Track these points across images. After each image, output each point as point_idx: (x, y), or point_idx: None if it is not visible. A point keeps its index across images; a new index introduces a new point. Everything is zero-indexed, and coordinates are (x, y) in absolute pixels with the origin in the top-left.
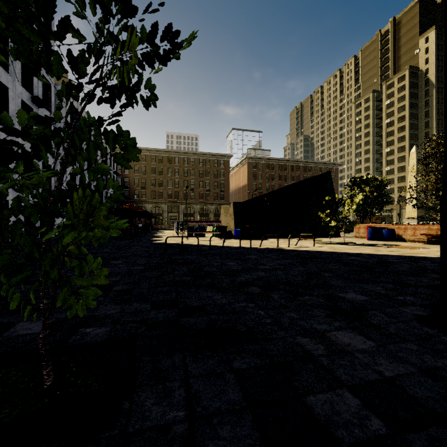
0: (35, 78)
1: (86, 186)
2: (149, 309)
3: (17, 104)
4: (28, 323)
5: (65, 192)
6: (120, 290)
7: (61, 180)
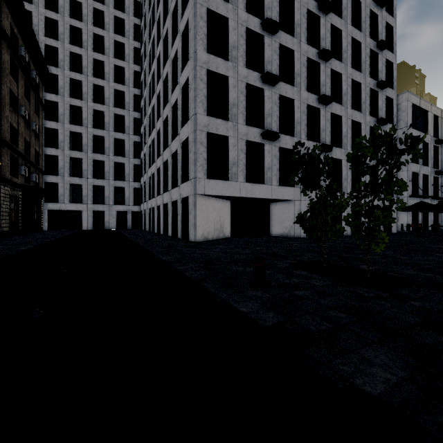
0: (380, 103)
1: (380, 206)
2: (438, 277)
3: (366, 131)
4: (365, 266)
5: (373, 209)
6: (425, 267)
7: (372, 204)
